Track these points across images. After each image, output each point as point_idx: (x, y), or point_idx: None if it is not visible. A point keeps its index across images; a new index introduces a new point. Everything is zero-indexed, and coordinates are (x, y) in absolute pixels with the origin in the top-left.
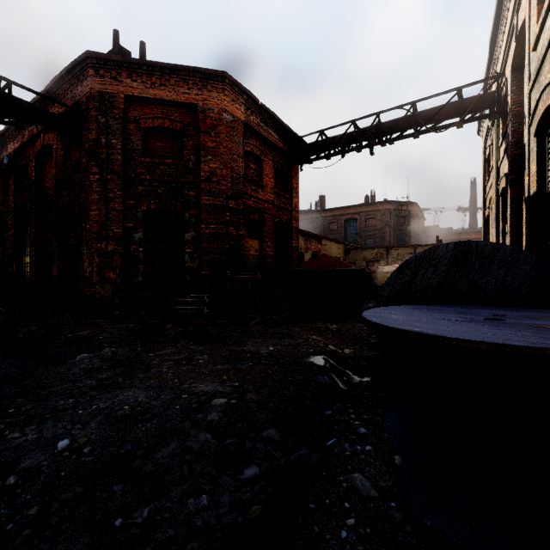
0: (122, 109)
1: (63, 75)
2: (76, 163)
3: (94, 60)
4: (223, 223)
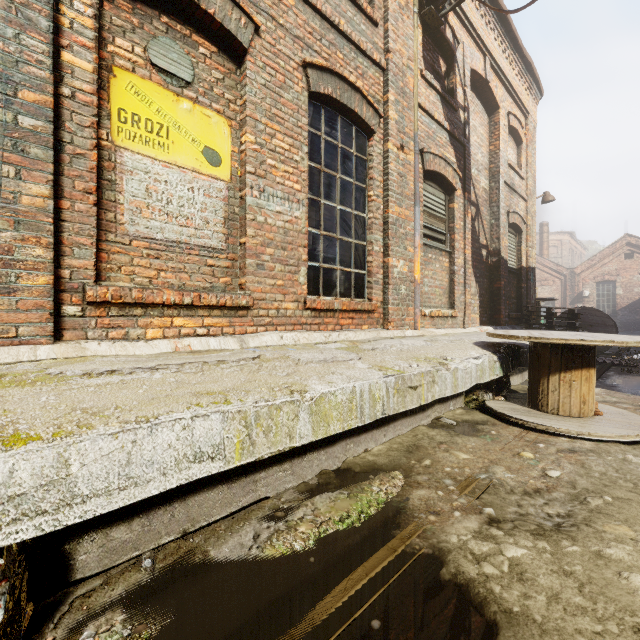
0: None
1: None
2: None
3: None
4: None
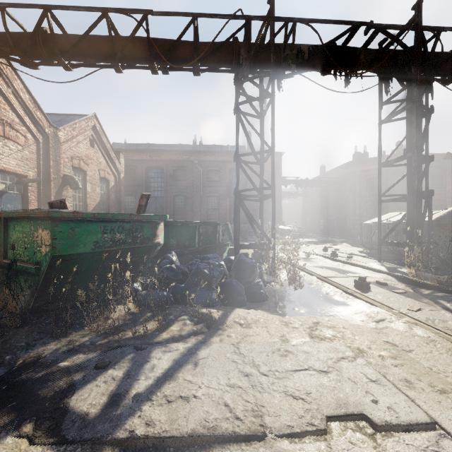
0: (359, 175)
1: (340, 167)
2: (343, 192)
3: (351, 163)
4: (397, 208)
